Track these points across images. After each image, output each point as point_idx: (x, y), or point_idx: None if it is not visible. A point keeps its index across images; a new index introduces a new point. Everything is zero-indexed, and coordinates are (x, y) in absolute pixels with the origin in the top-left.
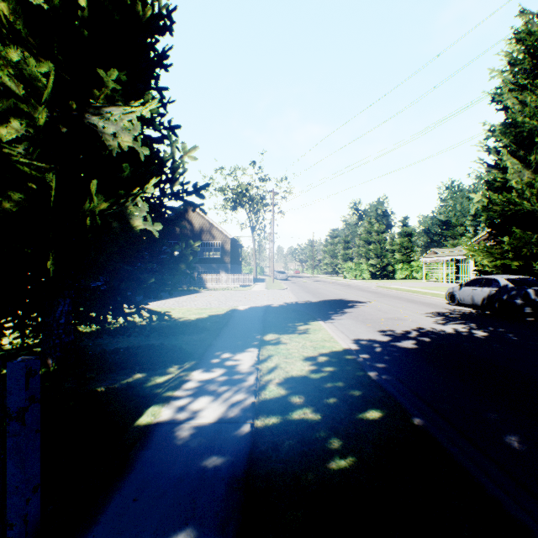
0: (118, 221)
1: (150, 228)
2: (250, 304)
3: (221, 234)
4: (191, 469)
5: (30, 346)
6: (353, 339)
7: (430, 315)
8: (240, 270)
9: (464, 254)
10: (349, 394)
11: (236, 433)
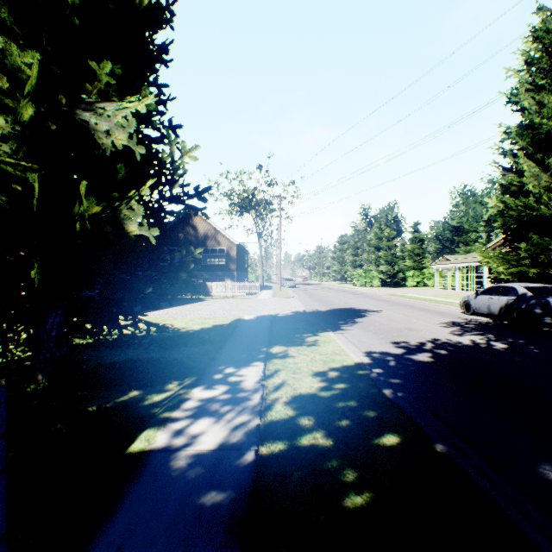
0: (112, 226)
1: (146, 233)
2: (256, 313)
3: (226, 240)
4: (186, 508)
5: (22, 360)
6: (365, 351)
7: (445, 325)
8: (246, 277)
9: (478, 261)
10: (363, 415)
11: (239, 462)
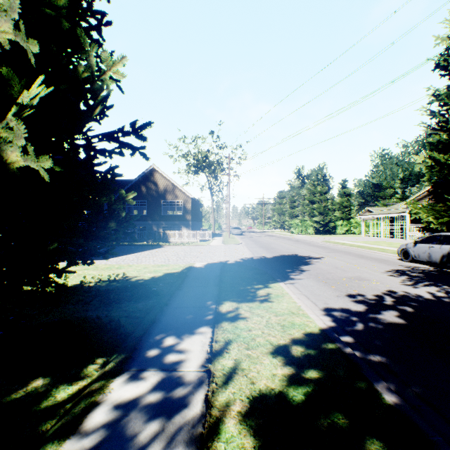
0: None
1: (33, 164)
2: (207, 260)
3: (183, 194)
4: None
5: None
6: (323, 308)
7: (392, 274)
8: (201, 226)
9: (400, 212)
10: None
11: None
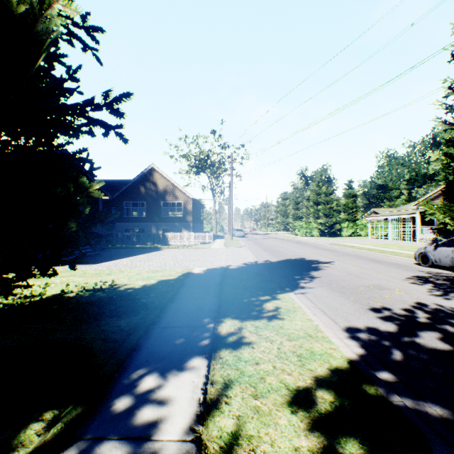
0: None
1: None
2: (206, 265)
3: (183, 194)
4: None
5: None
6: (345, 327)
7: (414, 281)
8: (202, 228)
9: (410, 213)
10: None
11: None
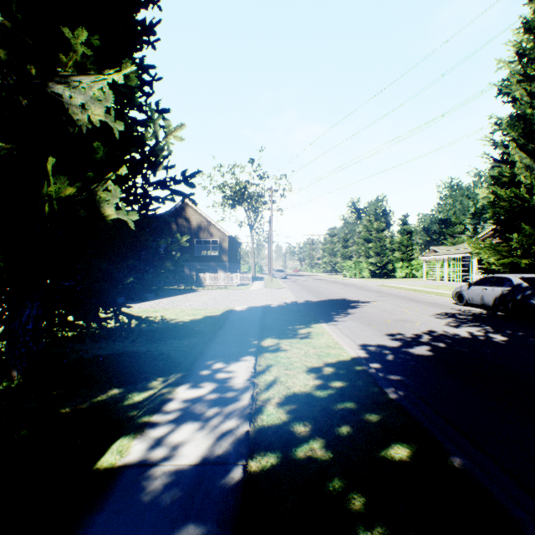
0: (86, 209)
1: (124, 217)
2: (247, 304)
3: (219, 231)
4: None
5: (1, 353)
6: (360, 344)
7: (439, 316)
8: (239, 268)
9: (466, 252)
10: (365, 420)
11: (223, 482)
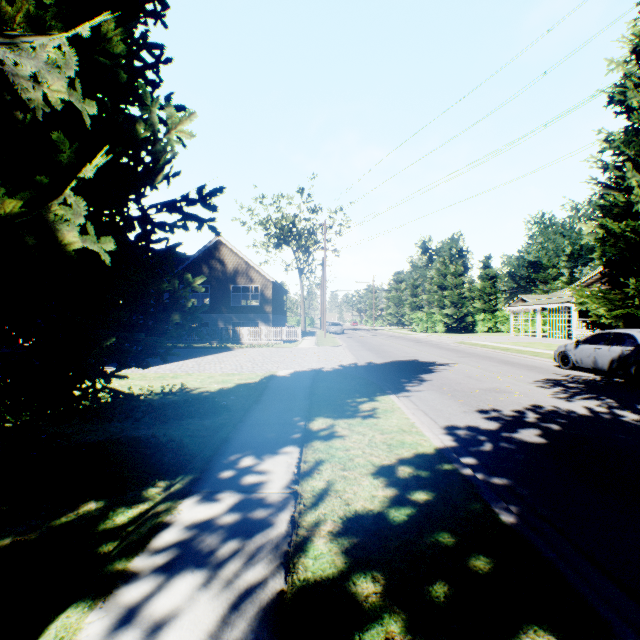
0: (35, 233)
1: (93, 246)
2: (294, 368)
3: (260, 276)
4: None
5: None
6: (444, 426)
7: (542, 385)
8: (285, 321)
9: (564, 301)
10: (470, 569)
11: None
